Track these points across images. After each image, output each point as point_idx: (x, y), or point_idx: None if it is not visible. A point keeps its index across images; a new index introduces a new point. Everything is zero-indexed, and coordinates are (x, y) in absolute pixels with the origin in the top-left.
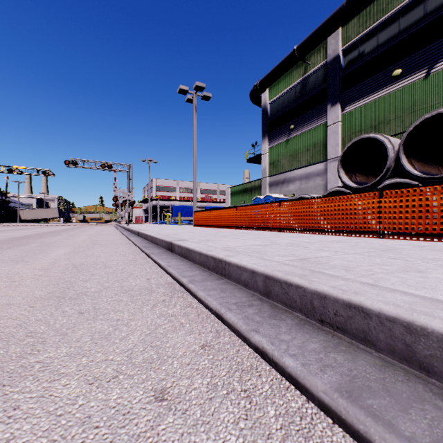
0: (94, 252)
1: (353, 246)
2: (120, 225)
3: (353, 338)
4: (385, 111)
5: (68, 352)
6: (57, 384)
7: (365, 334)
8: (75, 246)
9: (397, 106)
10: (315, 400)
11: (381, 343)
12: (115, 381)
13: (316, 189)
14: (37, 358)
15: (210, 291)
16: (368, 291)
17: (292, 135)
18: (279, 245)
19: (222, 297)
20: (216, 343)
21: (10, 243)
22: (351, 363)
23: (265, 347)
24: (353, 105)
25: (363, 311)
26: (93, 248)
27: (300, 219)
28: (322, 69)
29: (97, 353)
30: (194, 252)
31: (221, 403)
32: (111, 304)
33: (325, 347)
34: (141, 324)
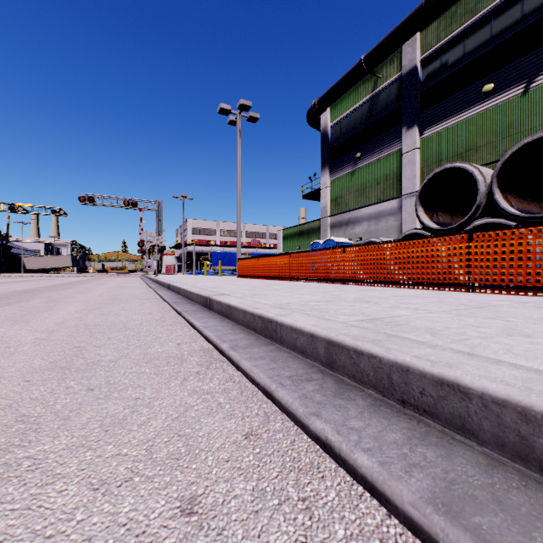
0: (113, 310)
1: (437, 303)
2: (146, 276)
3: (446, 425)
4: (473, 136)
5: (69, 444)
6: (49, 490)
7: (462, 421)
8: (89, 302)
9: (489, 129)
10: (400, 515)
11: (485, 434)
12: (128, 485)
13: (388, 231)
14: (26, 453)
15: (256, 360)
16: (465, 362)
17: (358, 165)
18: (344, 301)
19: (272, 369)
20: (264, 431)
21: (10, 299)
22: (446, 461)
23: (329, 437)
24: (434, 128)
25: (459, 390)
26: (112, 304)
27: (369, 269)
28: (396, 84)
29: (107, 445)
30: (238, 310)
31: (270, 518)
32: (130, 377)
33: (410, 437)
34: (167, 405)
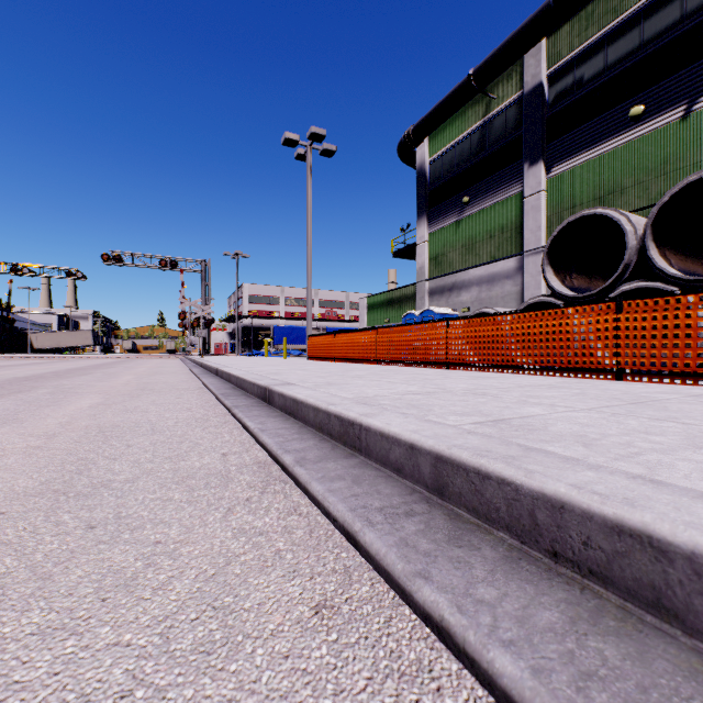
0: (139, 405)
1: (578, 396)
2: (189, 358)
3: (628, 597)
4: (617, 174)
5: (43, 624)
6: None
7: (657, 594)
8: (110, 394)
9: (637, 165)
10: None
11: (697, 618)
12: None
13: (505, 299)
14: None
15: (332, 481)
16: (652, 496)
17: (466, 213)
18: (451, 393)
19: (355, 496)
20: (344, 600)
21: (5, 389)
22: (639, 666)
23: (446, 617)
24: (565, 164)
25: (651, 545)
26: (140, 396)
27: (481, 349)
28: (515, 106)
29: (102, 626)
30: (307, 406)
31: None
32: (151, 506)
33: (573, 619)
34: (200, 554)
